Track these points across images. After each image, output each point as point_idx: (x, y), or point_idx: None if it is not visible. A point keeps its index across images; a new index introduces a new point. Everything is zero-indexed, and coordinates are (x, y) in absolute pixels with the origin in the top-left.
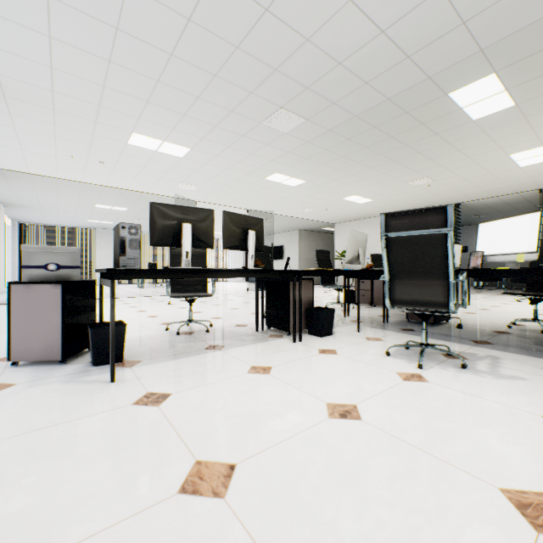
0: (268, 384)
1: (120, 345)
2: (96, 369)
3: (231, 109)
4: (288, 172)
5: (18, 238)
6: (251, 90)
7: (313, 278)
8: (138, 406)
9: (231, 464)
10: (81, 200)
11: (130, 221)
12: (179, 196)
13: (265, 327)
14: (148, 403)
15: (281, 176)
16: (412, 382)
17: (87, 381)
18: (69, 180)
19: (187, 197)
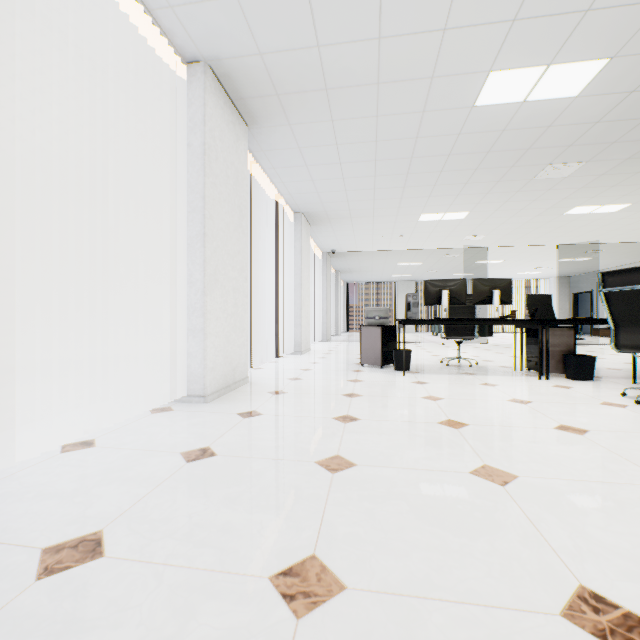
0: (486, 389)
1: (408, 362)
2: (396, 372)
3: (497, 180)
4: (594, 202)
5: (345, 295)
6: (511, 165)
7: (574, 327)
8: (413, 383)
9: (442, 398)
10: (387, 262)
11: (425, 273)
12: (467, 246)
13: (526, 370)
14: (417, 383)
15: (585, 208)
16: (606, 405)
17: (392, 374)
18: (380, 250)
19: (476, 245)
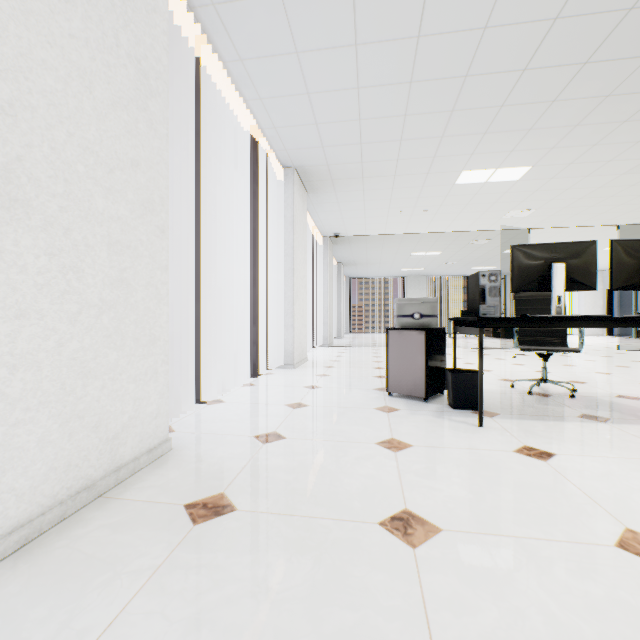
0: None
1: (476, 393)
2: (456, 412)
3: (605, 94)
4: None
5: (348, 292)
6: None
7: None
8: (521, 455)
9: None
10: (399, 251)
11: (440, 265)
12: (504, 227)
13: None
14: (531, 455)
15: None
16: None
17: (455, 420)
18: (393, 234)
19: (516, 226)
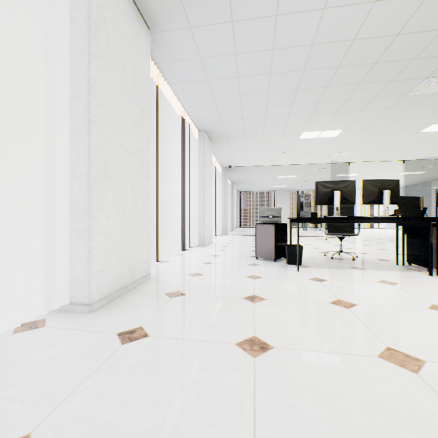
0: (389, 289)
1: (299, 256)
2: (289, 265)
3: (374, 97)
4: None
5: (238, 200)
6: (391, 79)
7: None
8: (311, 280)
9: (354, 304)
10: (270, 175)
11: (297, 184)
12: (334, 161)
13: (406, 264)
14: (315, 280)
15: None
16: None
17: (287, 269)
18: (265, 165)
19: (341, 161)
